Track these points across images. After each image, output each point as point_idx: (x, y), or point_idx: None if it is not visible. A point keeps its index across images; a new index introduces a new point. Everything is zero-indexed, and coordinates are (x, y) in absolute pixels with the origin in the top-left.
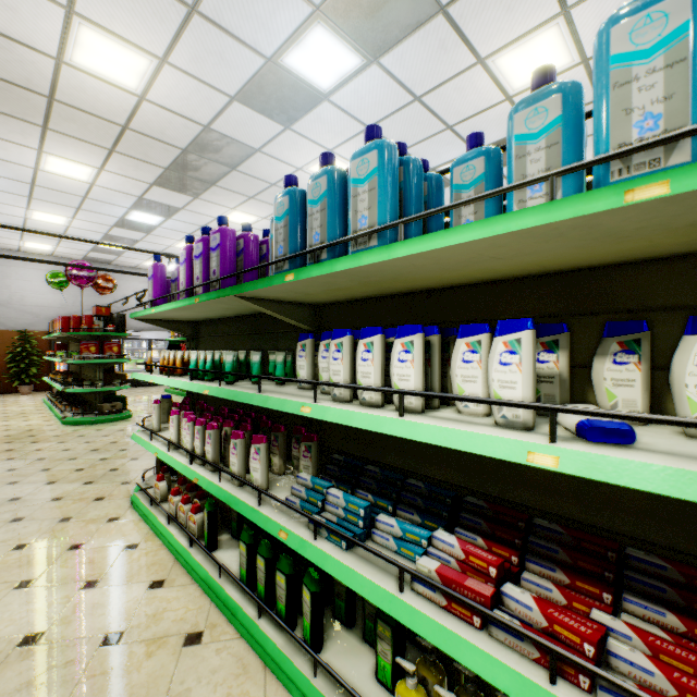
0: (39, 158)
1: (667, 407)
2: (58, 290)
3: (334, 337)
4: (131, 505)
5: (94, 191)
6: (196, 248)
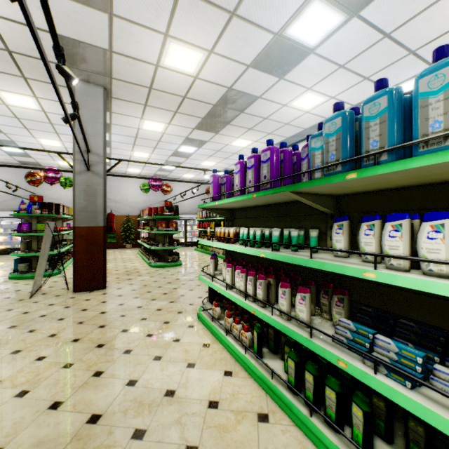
0: (141, 122)
1: None
2: (142, 193)
3: (390, 219)
4: (197, 319)
5: (164, 137)
6: (248, 162)
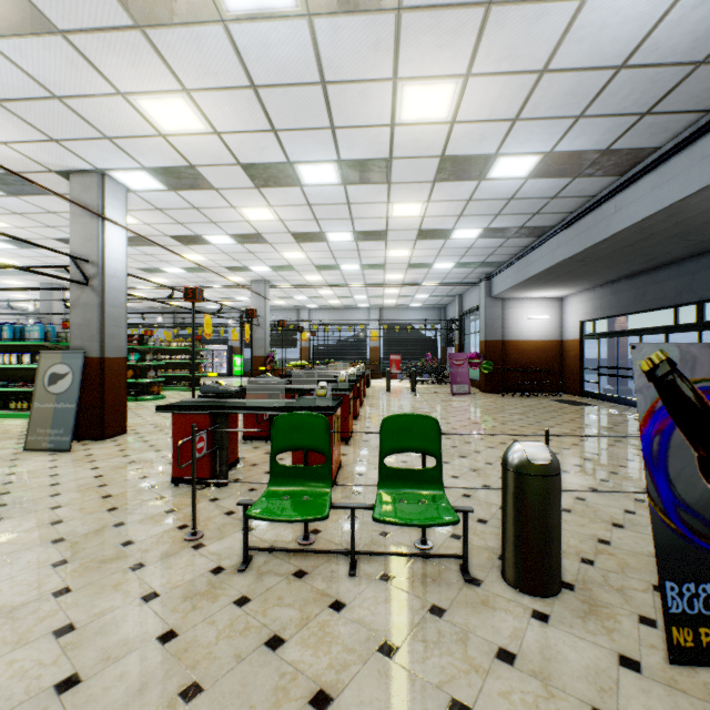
0: None
1: None
2: None
3: (0, 354)
4: None
5: None
6: None
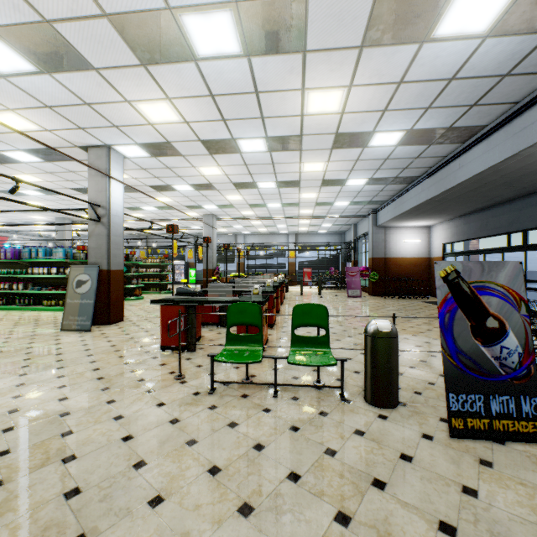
0: None
1: None
2: None
3: (37, 267)
4: None
5: None
6: (2, 250)
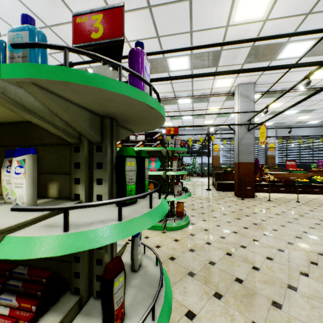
0: None
1: (48, 192)
2: None
3: None
4: None
5: None
6: None
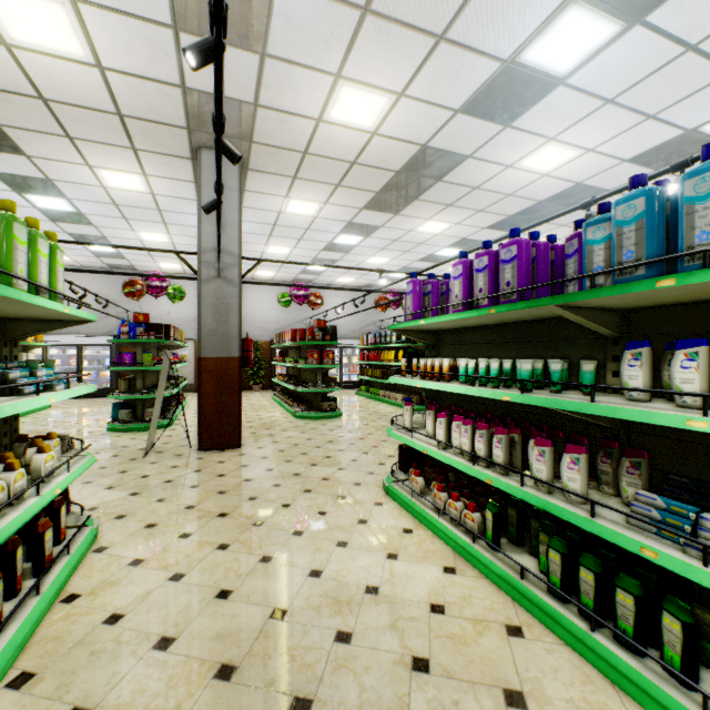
0: (284, 203)
1: None
2: (275, 307)
3: None
4: (386, 494)
5: (315, 222)
6: (478, 262)
